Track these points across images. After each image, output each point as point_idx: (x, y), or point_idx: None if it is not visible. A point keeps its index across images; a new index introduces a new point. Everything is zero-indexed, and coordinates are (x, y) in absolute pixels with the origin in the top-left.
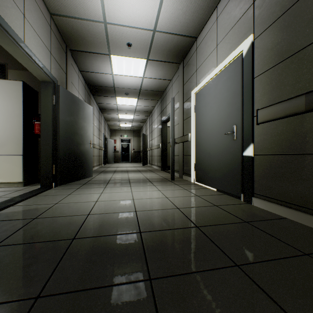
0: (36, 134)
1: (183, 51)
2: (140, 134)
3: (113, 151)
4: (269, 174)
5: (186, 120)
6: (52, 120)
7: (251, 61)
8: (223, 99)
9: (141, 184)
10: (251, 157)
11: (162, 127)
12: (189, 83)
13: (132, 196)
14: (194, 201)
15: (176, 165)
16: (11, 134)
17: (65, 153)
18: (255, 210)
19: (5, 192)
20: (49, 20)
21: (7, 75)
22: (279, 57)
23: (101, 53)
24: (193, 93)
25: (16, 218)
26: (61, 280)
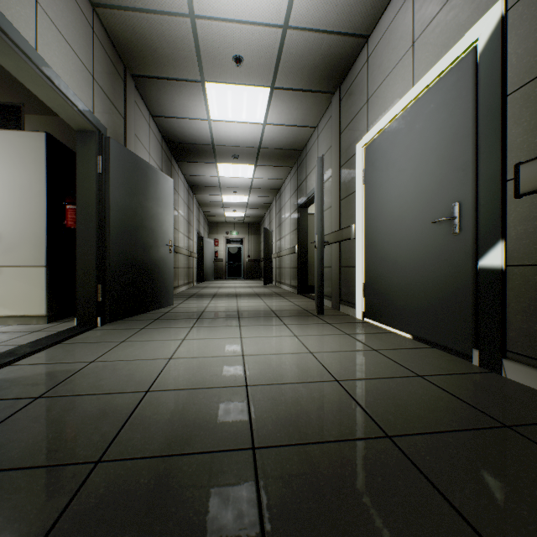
0: (68, 228)
1: (340, 67)
2: (259, 230)
3: (213, 260)
4: None
5: (346, 199)
6: (95, 201)
7: (500, 58)
8: (427, 149)
9: (259, 322)
10: (499, 271)
11: (299, 216)
12: (351, 129)
13: (242, 348)
14: (370, 362)
15: (326, 284)
16: (27, 228)
17: (121, 262)
18: (515, 391)
19: (12, 334)
20: (90, 16)
21: (23, 125)
22: None
23: (188, 79)
24: (360, 146)
25: (3, 395)
26: None
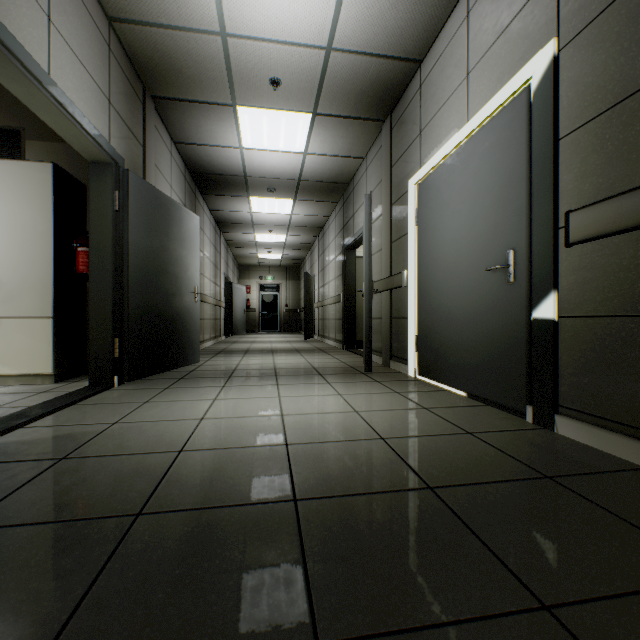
0: (80, 273)
1: (390, 93)
2: (299, 275)
3: (244, 310)
4: (598, 363)
5: (397, 241)
6: (112, 243)
7: (552, 100)
8: (482, 191)
9: (299, 380)
10: (551, 323)
11: (345, 259)
12: (403, 163)
13: (281, 407)
14: (419, 421)
15: (376, 338)
16: (31, 273)
17: (141, 313)
18: (563, 446)
19: (15, 395)
20: (106, 32)
21: (23, 152)
22: (626, 86)
23: (218, 103)
24: (413, 183)
25: (23, 457)
26: (89, 639)
